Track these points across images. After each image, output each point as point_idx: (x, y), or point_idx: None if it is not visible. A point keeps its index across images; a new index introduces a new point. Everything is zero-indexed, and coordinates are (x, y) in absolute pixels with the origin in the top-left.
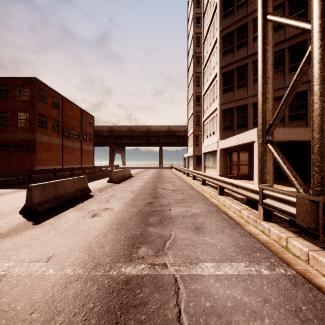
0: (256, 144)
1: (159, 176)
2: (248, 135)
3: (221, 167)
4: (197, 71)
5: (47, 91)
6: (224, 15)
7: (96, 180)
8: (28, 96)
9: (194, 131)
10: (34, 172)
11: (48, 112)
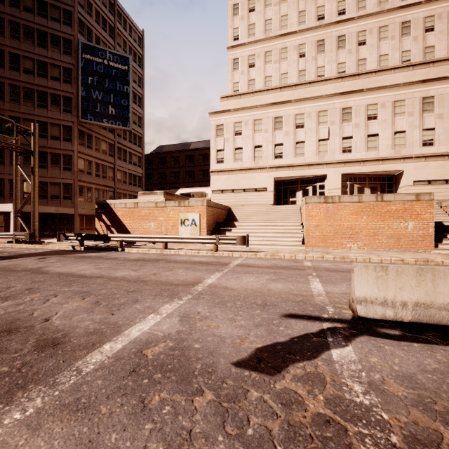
0: (13, 214)
1: None
2: (6, 206)
3: None
4: None
5: None
6: None
7: None
8: None
9: None
10: None
11: None
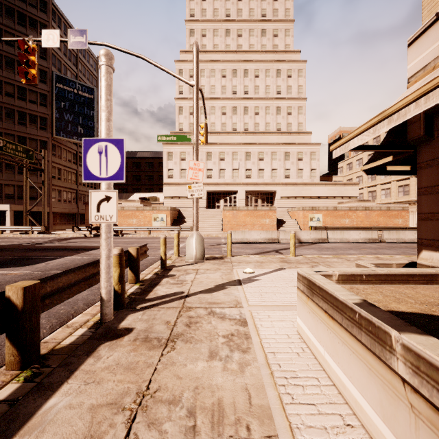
0: (9, 212)
1: None
2: (2, 206)
3: None
4: None
5: None
6: None
7: None
8: None
9: None
10: None
11: None
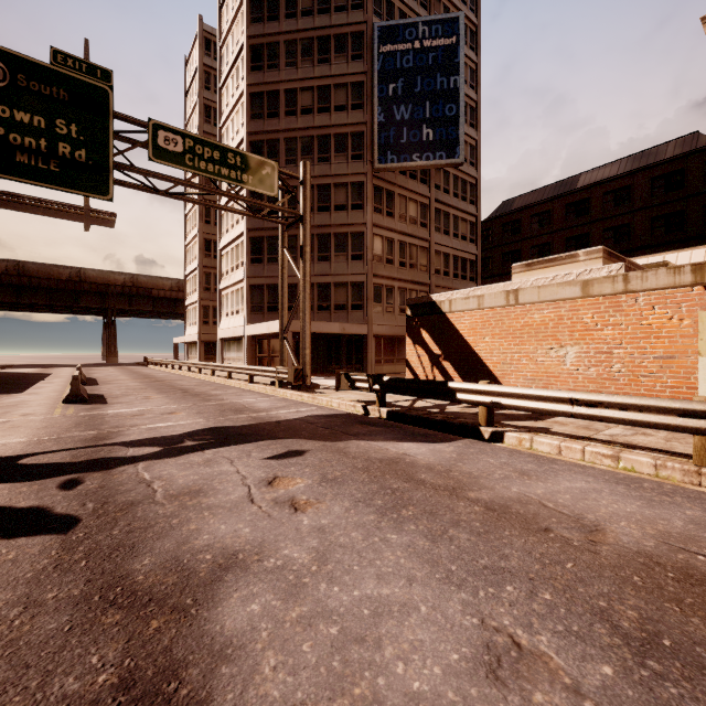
0: None
1: (146, 376)
2: (277, 325)
3: (249, 360)
4: (207, 197)
5: None
6: None
7: (27, 384)
8: None
9: (201, 299)
10: None
11: None
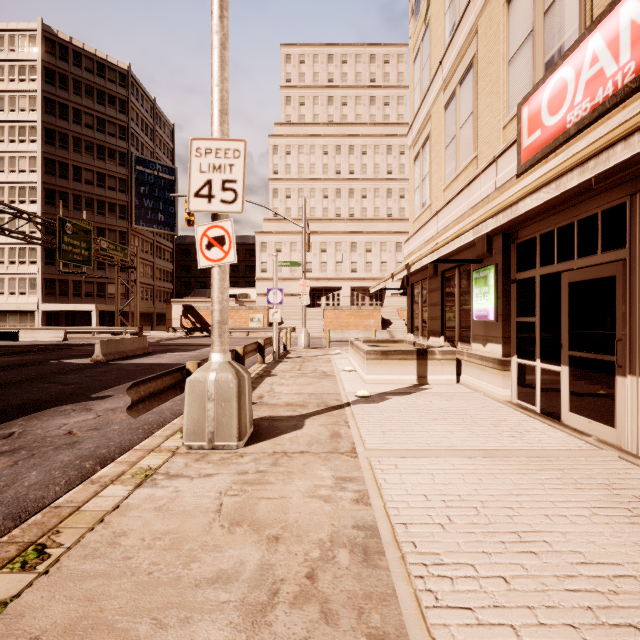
0: (95, 312)
1: None
2: (88, 306)
3: (43, 325)
4: None
5: None
6: (47, 202)
7: None
8: None
9: None
10: None
11: None
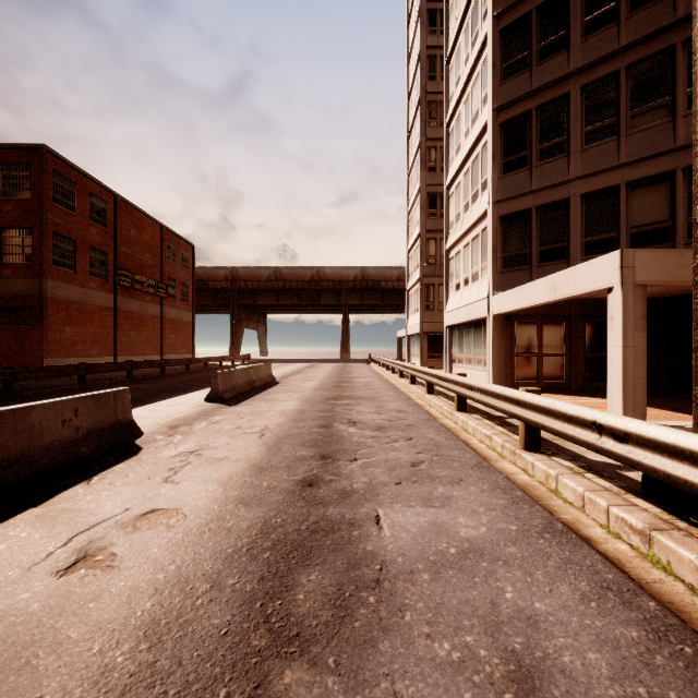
0: (618, 298)
1: (340, 382)
2: (588, 273)
3: (498, 362)
4: (431, 136)
5: (76, 180)
6: None
7: (181, 393)
8: (28, 190)
9: (423, 275)
10: (20, 375)
11: (79, 231)
